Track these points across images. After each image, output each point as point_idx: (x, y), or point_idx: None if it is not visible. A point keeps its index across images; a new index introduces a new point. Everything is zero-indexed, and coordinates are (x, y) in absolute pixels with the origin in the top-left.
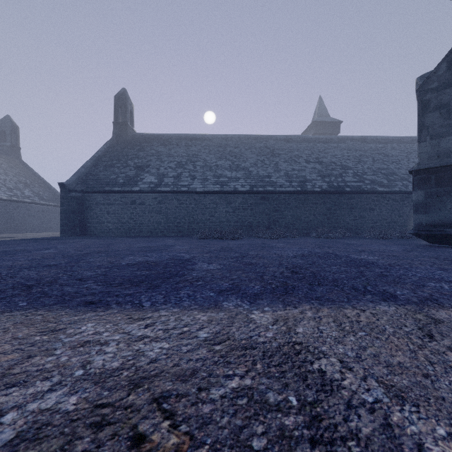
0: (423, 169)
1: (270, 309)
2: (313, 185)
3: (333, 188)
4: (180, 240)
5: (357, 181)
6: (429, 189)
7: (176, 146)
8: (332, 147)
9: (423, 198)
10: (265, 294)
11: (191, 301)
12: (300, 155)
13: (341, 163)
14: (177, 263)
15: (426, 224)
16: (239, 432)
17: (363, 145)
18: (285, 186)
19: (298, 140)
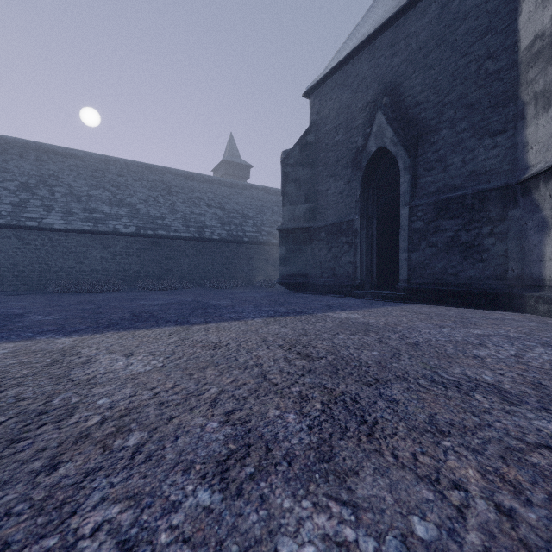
0: (285, 229)
1: (78, 336)
2: (213, 232)
3: (232, 237)
4: (20, 295)
5: (255, 232)
6: (288, 246)
7: (18, 158)
8: (236, 193)
9: (285, 253)
10: (86, 330)
11: (3, 339)
12: (202, 197)
13: (243, 212)
14: (1, 317)
15: (287, 274)
16: (5, 370)
17: (266, 195)
18: (181, 231)
19: (201, 180)
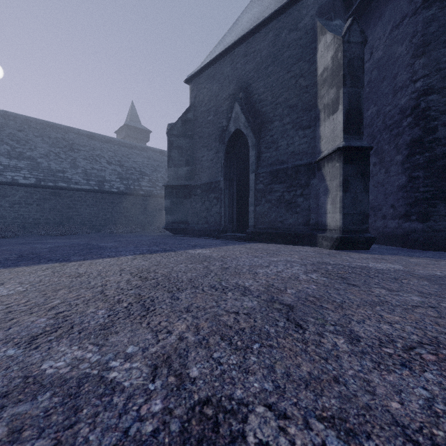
0: (170, 185)
1: None
2: (112, 186)
3: (130, 191)
4: None
5: (150, 187)
6: (173, 199)
7: None
8: (135, 153)
9: (170, 205)
10: None
11: None
12: (103, 155)
13: (140, 169)
14: None
15: (171, 221)
16: None
17: (161, 157)
18: (82, 184)
19: (103, 140)
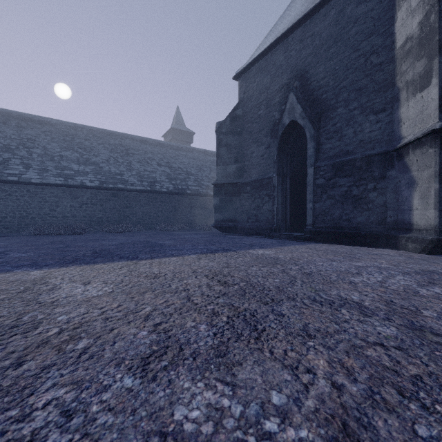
0: (218, 183)
1: (47, 269)
2: (162, 186)
3: (178, 190)
4: (3, 237)
5: (196, 186)
6: (221, 197)
7: (1, 124)
8: (181, 154)
9: (219, 203)
10: (54, 264)
11: None
12: (153, 157)
13: (187, 169)
14: None
15: (220, 220)
16: None
17: (205, 157)
18: (136, 185)
19: (153, 144)
